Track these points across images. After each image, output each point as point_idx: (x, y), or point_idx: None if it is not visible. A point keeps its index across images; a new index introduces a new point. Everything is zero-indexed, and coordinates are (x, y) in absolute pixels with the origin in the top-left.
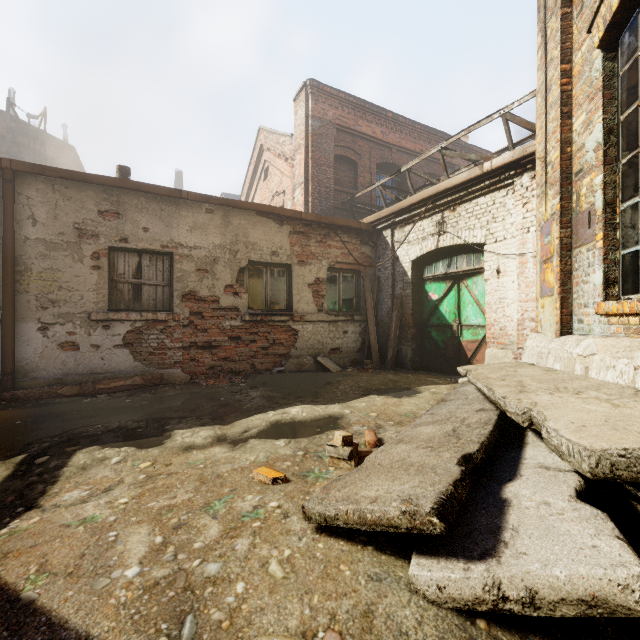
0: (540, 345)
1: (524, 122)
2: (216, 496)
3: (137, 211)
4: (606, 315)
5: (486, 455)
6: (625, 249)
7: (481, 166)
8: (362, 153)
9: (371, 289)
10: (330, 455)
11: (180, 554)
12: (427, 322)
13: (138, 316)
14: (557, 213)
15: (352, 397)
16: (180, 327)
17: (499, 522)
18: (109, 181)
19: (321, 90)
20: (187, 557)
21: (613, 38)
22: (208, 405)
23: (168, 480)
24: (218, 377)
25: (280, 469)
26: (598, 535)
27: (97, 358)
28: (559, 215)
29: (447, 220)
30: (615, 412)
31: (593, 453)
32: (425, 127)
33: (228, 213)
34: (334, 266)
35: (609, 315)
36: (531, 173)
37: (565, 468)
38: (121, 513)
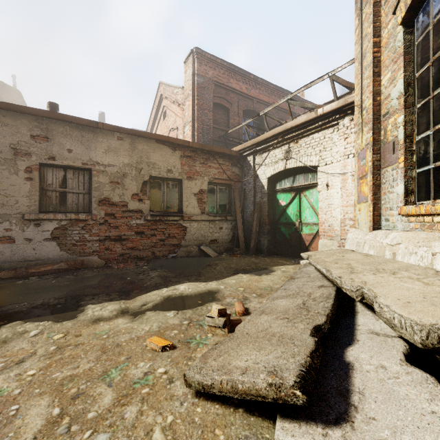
0: (358, 237)
1: (345, 82)
2: (113, 364)
3: (63, 136)
4: (406, 215)
5: (331, 325)
6: (420, 168)
7: (316, 111)
8: (233, 102)
9: (239, 198)
10: (208, 324)
11: (74, 425)
12: (278, 221)
13: (63, 216)
14: (370, 143)
15: (226, 275)
16: (97, 225)
17: (347, 385)
18: (39, 112)
19: (204, 56)
20: (80, 428)
21: (411, 18)
22: (117, 284)
23: (74, 351)
24: (127, 262)
25: (169, 337)
26: (434, 400)
27: (30, 249)
28: (372, 145)
29: (292, 149)
30: (428, 289)
31: (424, 327)
32: (276, 86)
33: (134, 140)
34: (213, 181)
35: (409, 215)
36: (350, 117)
37: (391, 334)
38: (27, 385)
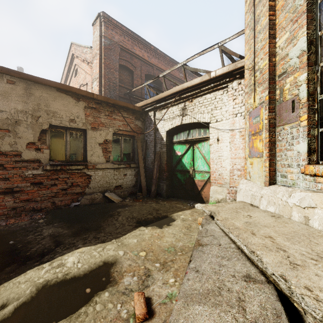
0: (253, 190)
1: (231, 52)
2: None
3: None
4: (312, 175)
5: None
6: None
7: (209, 74)
8: (136, 66)
9: (141, 147)
10: None
11: None
12: (175, 168)
13: None
14: (266, 102)
15: (127, 229)
16: None
17: None
18: None
19: (110, 21)
20: None
21: None
22: None
23: None
24: (20, 216)
25: None
26: None
27: None
28: (268, 103)
29: (187, 107)
30: None
31: None
32: (171, 59)
33: (30, 86)
34: (117, 132)
35: (315, 175)
36: (238, 80)
37: None
38: None
